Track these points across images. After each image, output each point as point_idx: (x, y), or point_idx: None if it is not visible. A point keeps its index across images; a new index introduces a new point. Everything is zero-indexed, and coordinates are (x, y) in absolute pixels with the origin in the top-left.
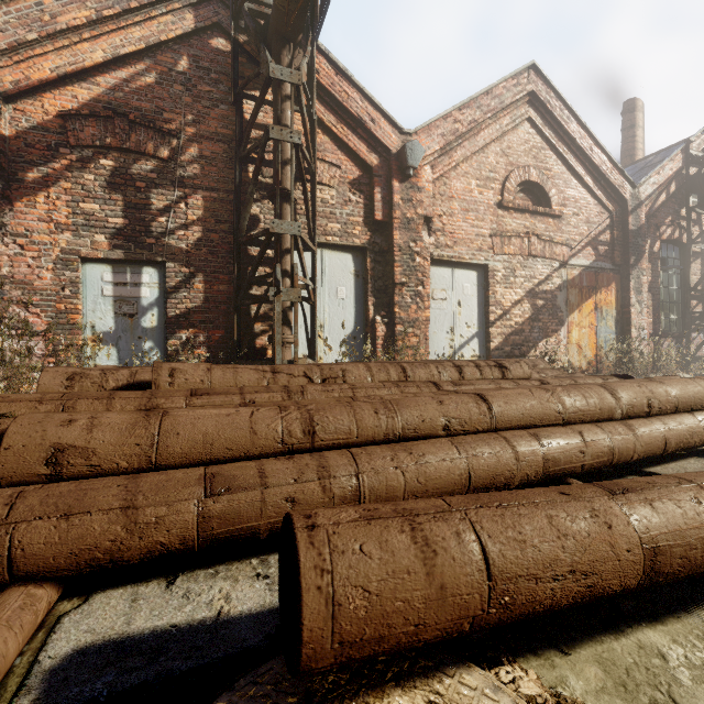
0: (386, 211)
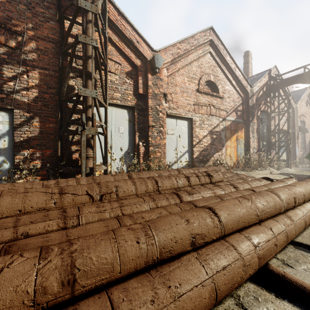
0: (145, 89)
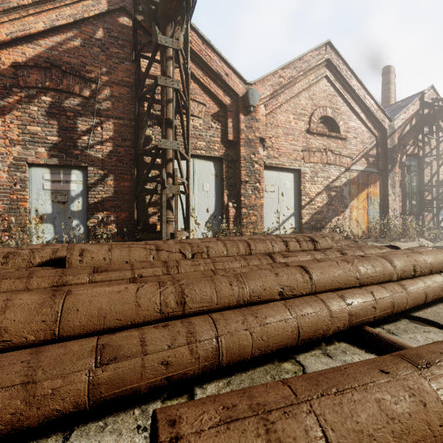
0: (235, 134)
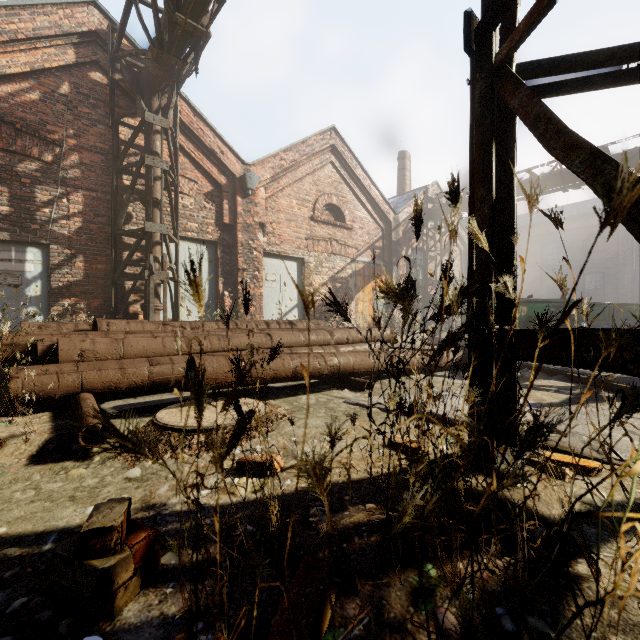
0: (232, 217)
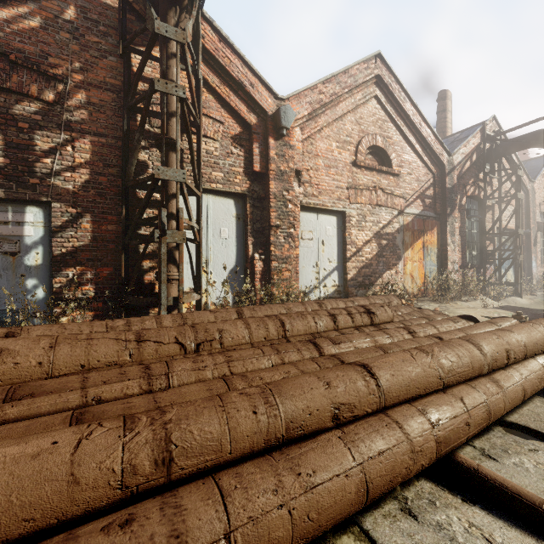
0: (263, 164)
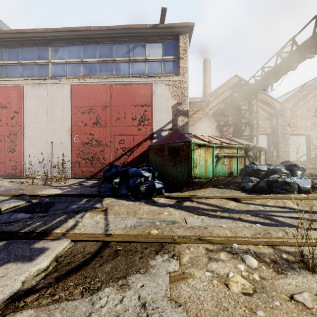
0: (276, 124)
